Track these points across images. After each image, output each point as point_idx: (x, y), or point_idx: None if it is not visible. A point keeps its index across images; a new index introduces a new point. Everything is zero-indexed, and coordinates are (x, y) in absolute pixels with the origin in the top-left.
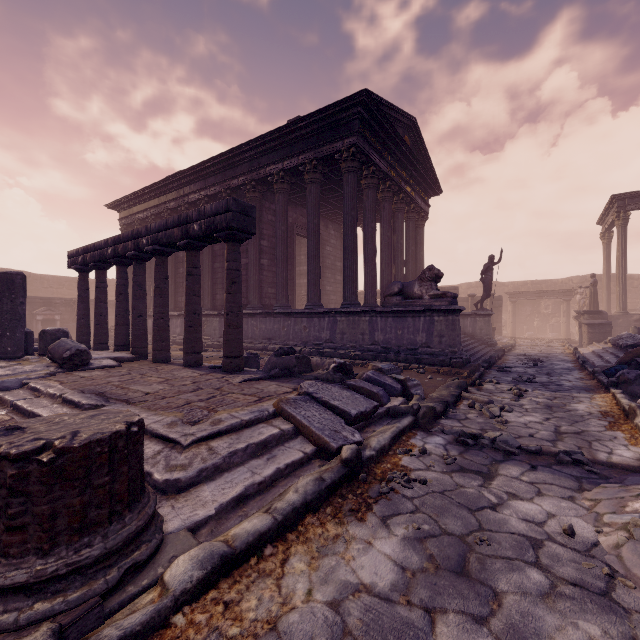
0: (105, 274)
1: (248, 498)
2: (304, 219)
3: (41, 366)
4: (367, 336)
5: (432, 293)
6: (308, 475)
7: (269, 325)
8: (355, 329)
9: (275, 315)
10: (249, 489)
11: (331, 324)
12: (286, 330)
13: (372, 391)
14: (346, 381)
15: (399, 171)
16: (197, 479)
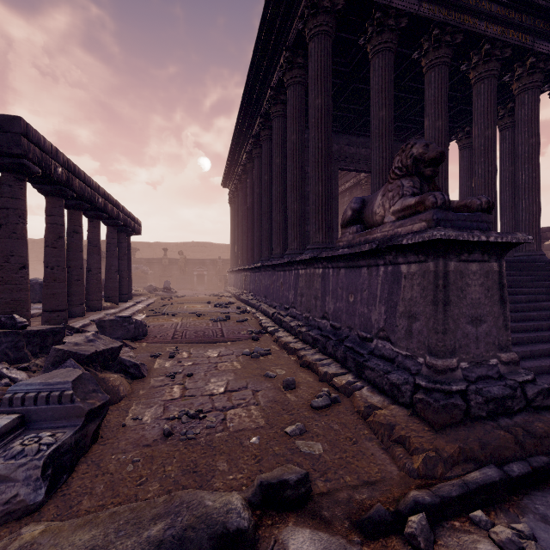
0: (123, 236)
1: None
2: (353, 148)
3: None
4: (319, 302)
5: (398, 206)
6: None
7: (265, 280)
8: (310, 289)
9: (267, 268)
10: None
11: (295, 280)
12: (272, 287)
13: None
14: None
15: (467, 4)
16: None
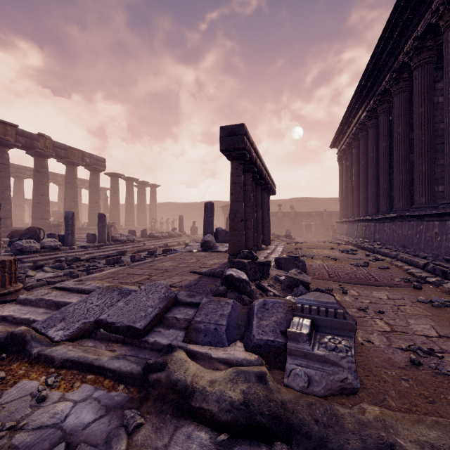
0: (267, 196)
1: (7, 321)
2: None
3: (199, 247)
4: None
5: None
6: (3, 327)
7: (403, 230)
8: None
9: (408, 218)
10: (9, 317)
11: None
12: (417, 237)
13: (193, 317)
14: (206, 296)
15: None
16: (22, 301)
